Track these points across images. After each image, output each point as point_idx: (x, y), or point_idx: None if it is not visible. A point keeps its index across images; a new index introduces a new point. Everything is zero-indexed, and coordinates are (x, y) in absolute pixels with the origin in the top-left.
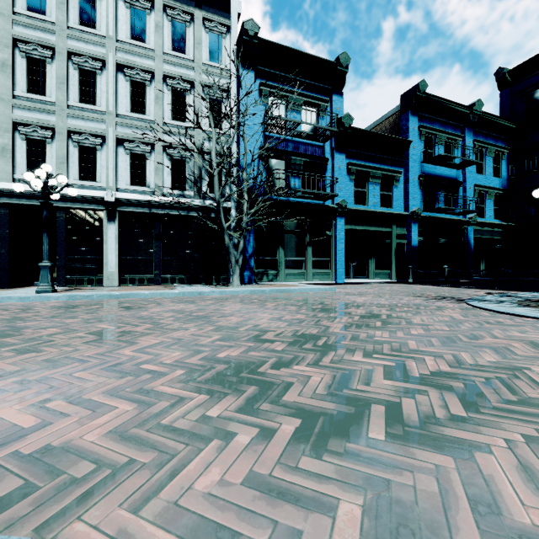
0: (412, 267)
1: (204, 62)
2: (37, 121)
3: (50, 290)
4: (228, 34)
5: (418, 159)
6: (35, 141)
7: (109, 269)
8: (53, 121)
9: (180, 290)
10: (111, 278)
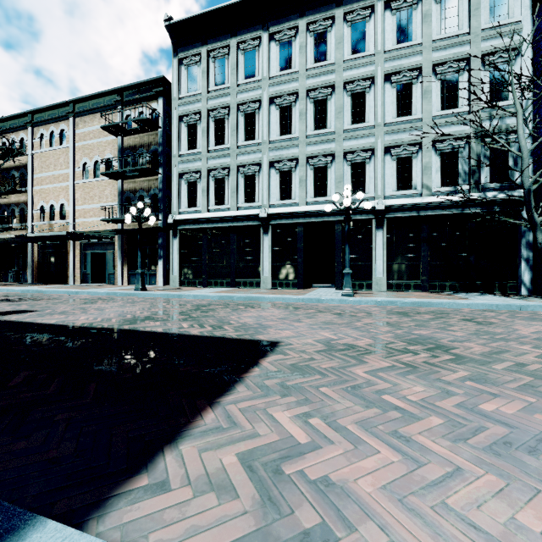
0: None
1: (482, 28)
2: (321, 152)
3: (352, 295)
4: None
5: None
6: (319, 168)
7: (376, 275)
8: (332, 148)
9: (489, 302)
10: (379, 283)
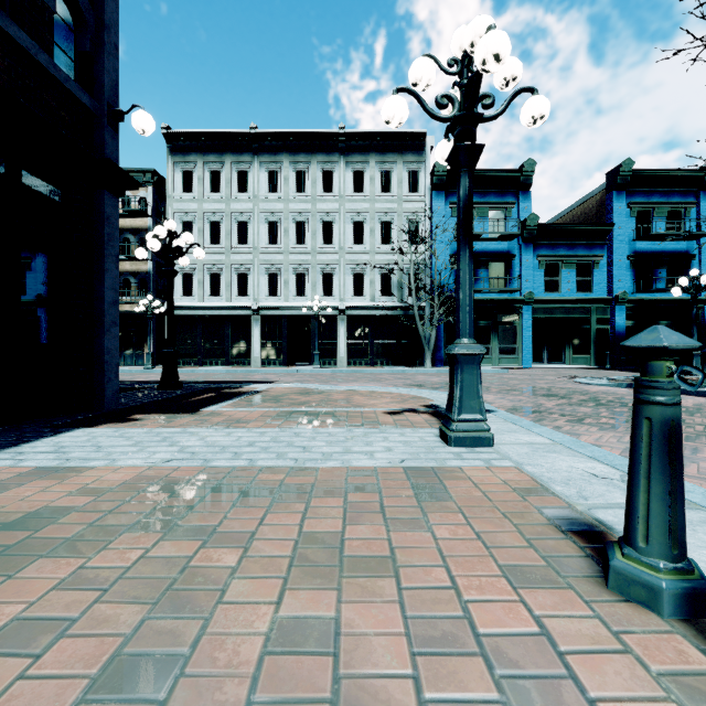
0: (609, 353)
1: (404, 195)
2: (301, 262)
3: (320, 367)
4: (423, 167)
5: (627, 238)
6: (300, 274)
7: (340, 355)
8: (310, 260)
9: (390, 369)
10: (342, 361)
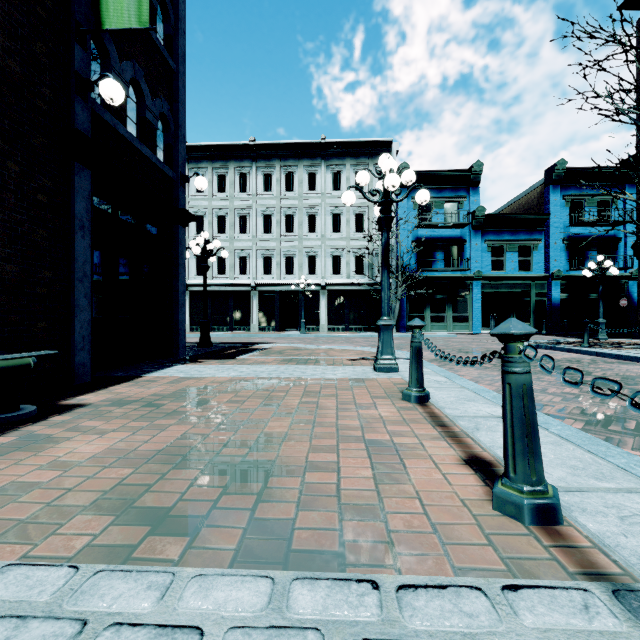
0: (545, 321)
1: None
2: (290, 247)
3: (305, 333)
4: None
5: (562, 225)
6: (289, 257)
7: (322, 323)
8: (297, 246)
9: (362, 334)
10: (323, 327)
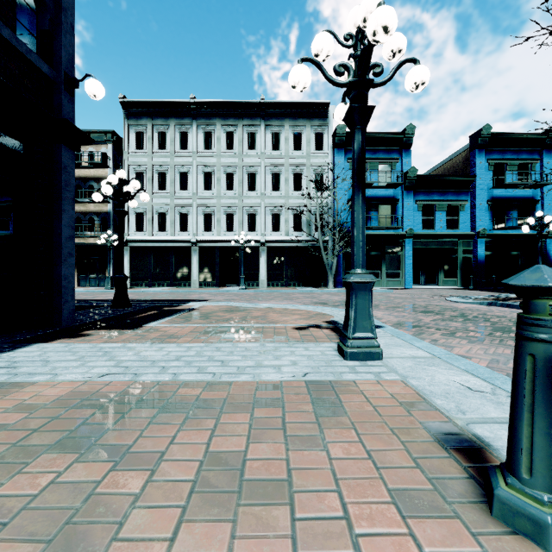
0: (472, 277)
1: (312, 152)
2: (230, 204)
3: (245, 288)
4: (327, 130)
5: (486, 187)
6: (229, 214)
7: (261, 278)
8: (237, 203)
9: (301, 290)
10: (263, 283)
